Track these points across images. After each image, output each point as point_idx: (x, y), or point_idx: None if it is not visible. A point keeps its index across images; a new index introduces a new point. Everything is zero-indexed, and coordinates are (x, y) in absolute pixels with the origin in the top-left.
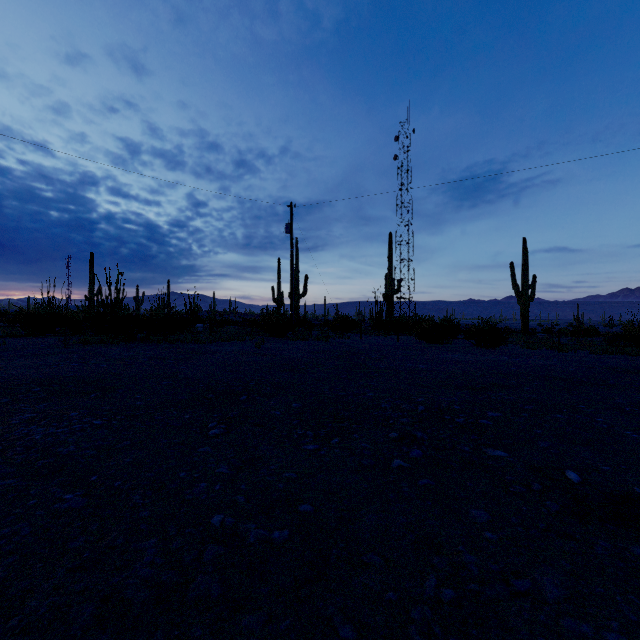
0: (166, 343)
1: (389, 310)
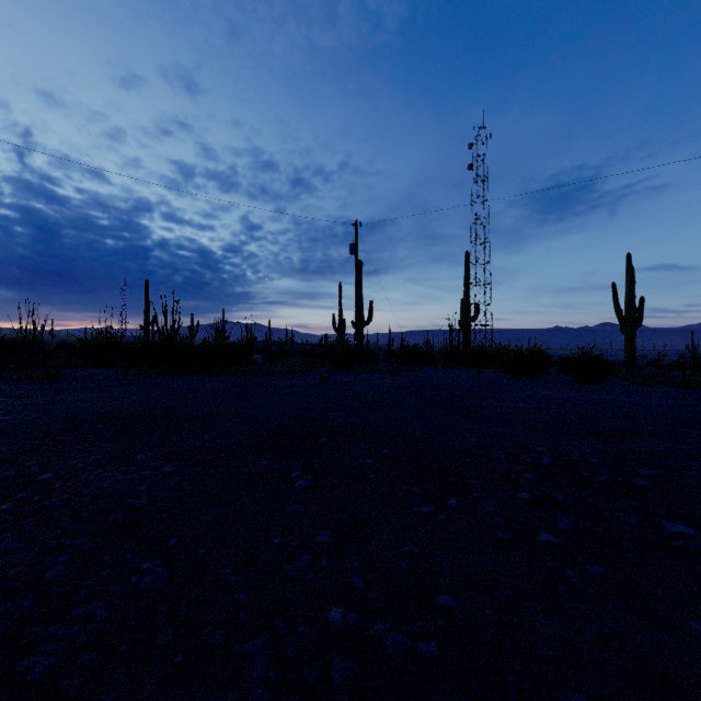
0: (225, 375)
1: (465, 339)
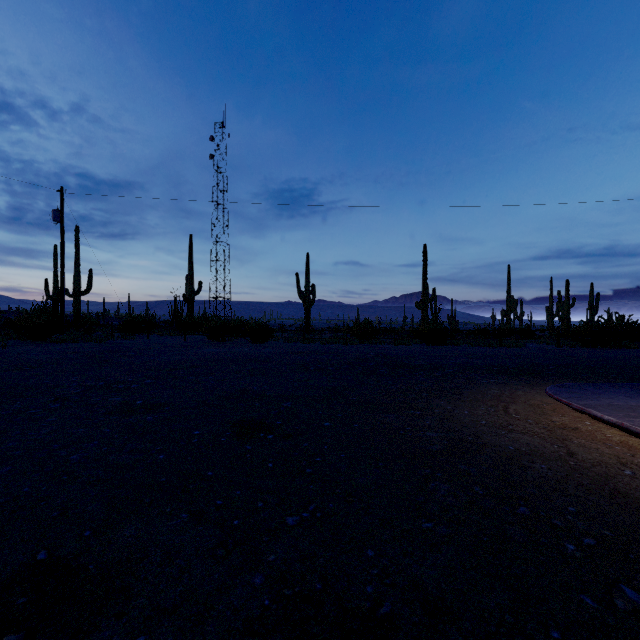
0: None
1: (190, 310)
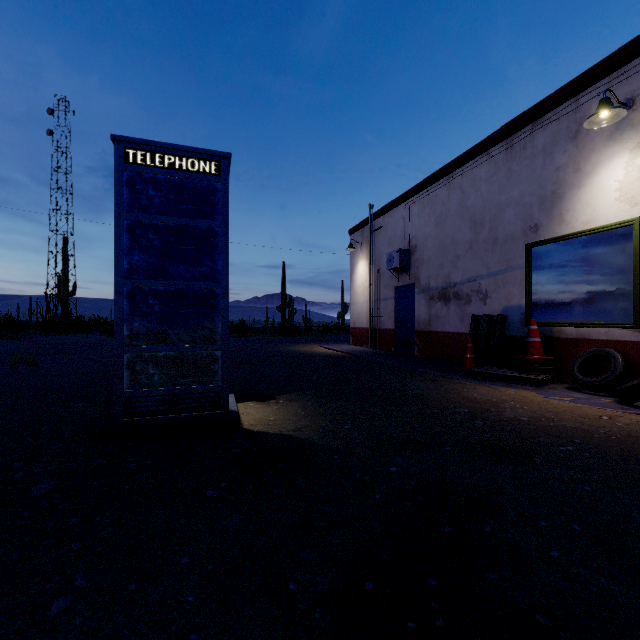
0: None
1: (64, 311)
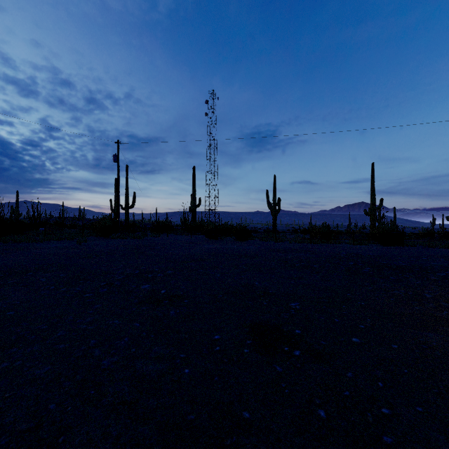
0: None
1: (193, 218)
